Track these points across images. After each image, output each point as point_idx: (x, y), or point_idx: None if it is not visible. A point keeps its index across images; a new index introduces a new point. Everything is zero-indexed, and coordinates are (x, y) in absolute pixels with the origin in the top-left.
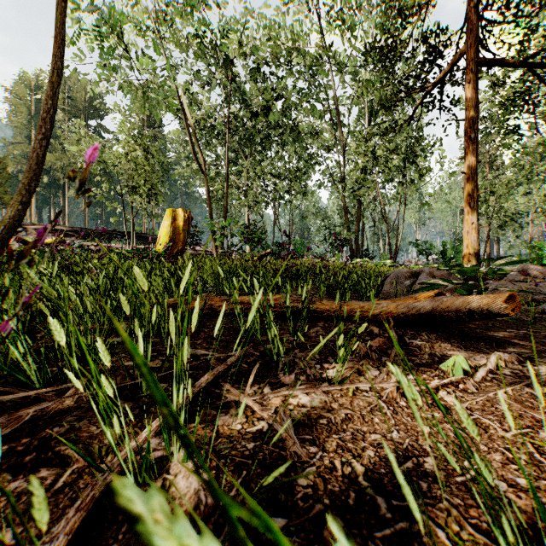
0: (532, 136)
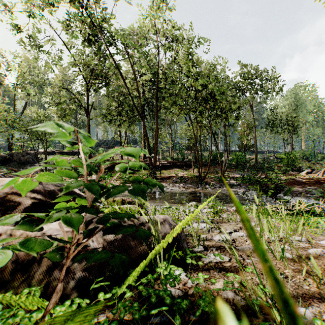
0: None
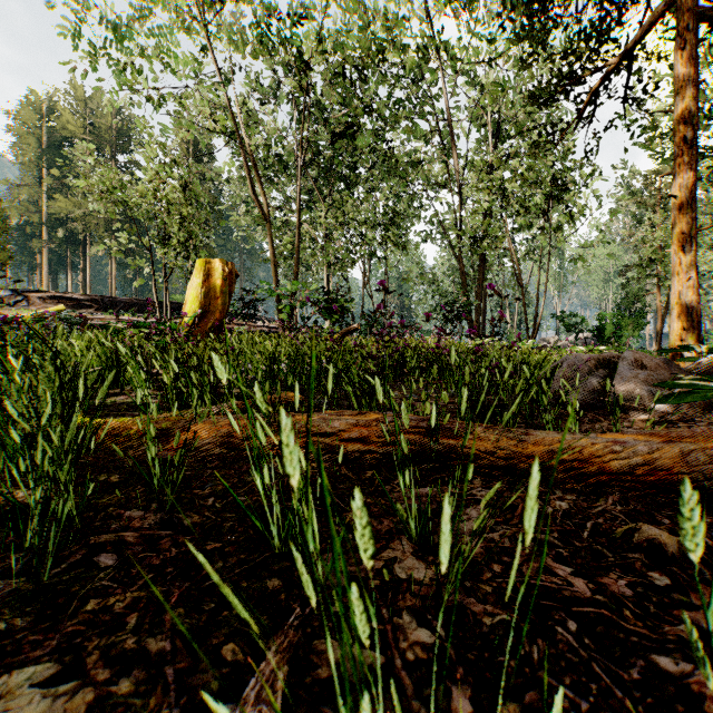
0: None
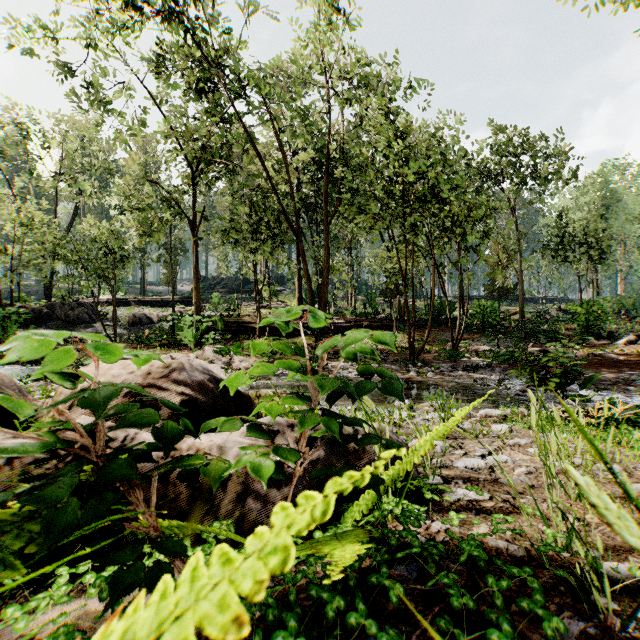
0: None
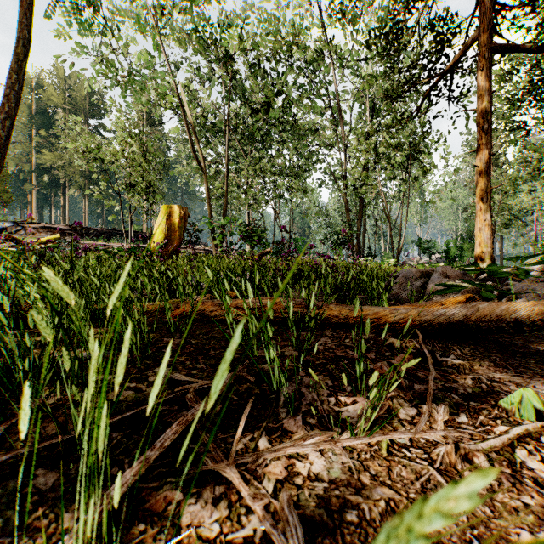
0: (539, 132)
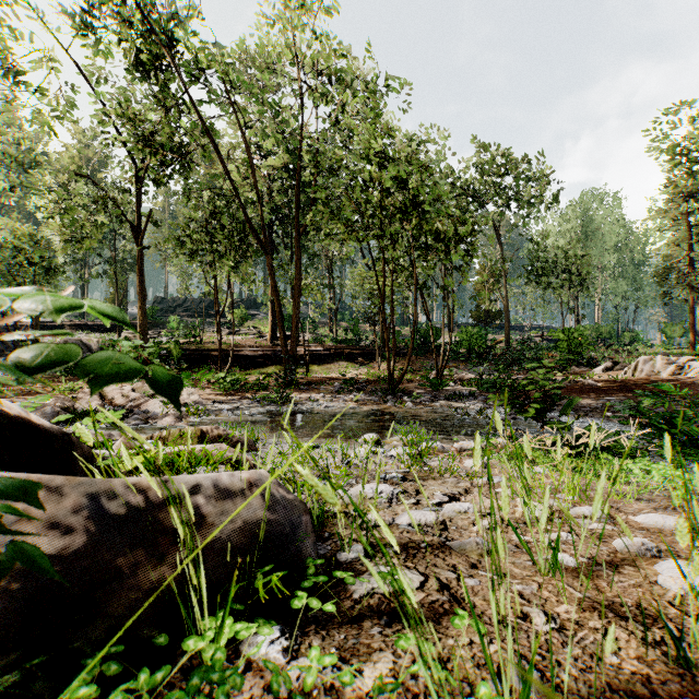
0: None
